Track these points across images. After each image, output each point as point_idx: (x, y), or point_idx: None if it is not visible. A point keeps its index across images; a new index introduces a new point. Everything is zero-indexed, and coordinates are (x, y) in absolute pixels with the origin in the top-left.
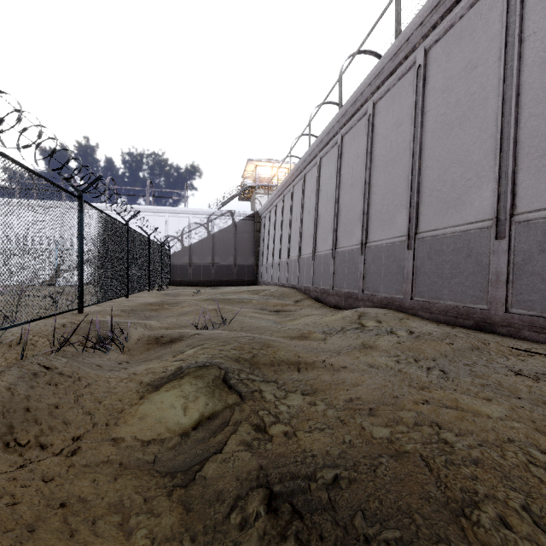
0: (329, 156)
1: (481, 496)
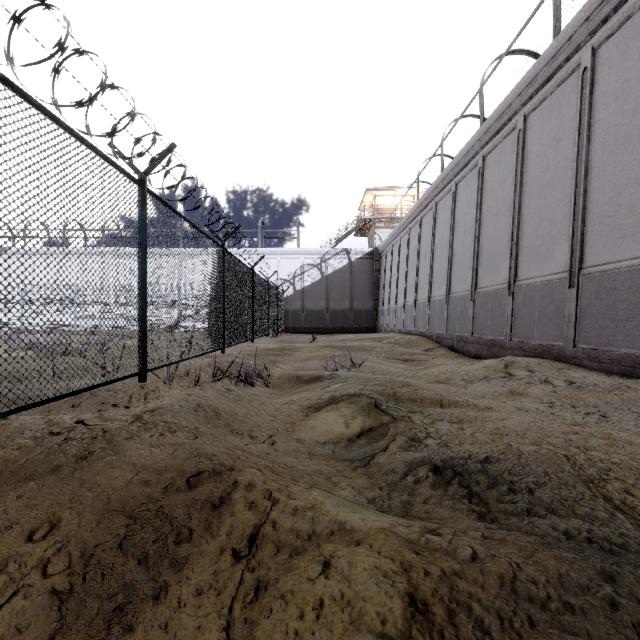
0: (467, 181)
1: (611, 478)
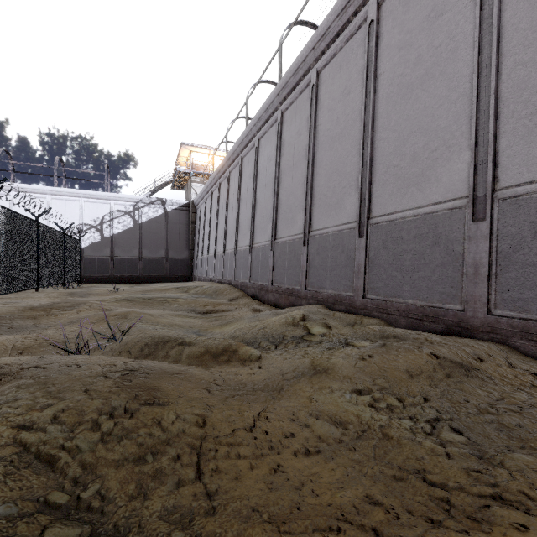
0: (268, 136)
1: None
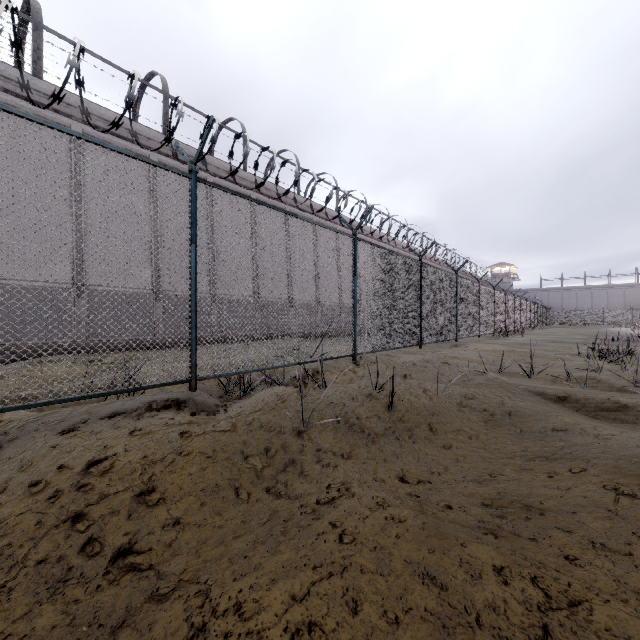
0: None
1: None
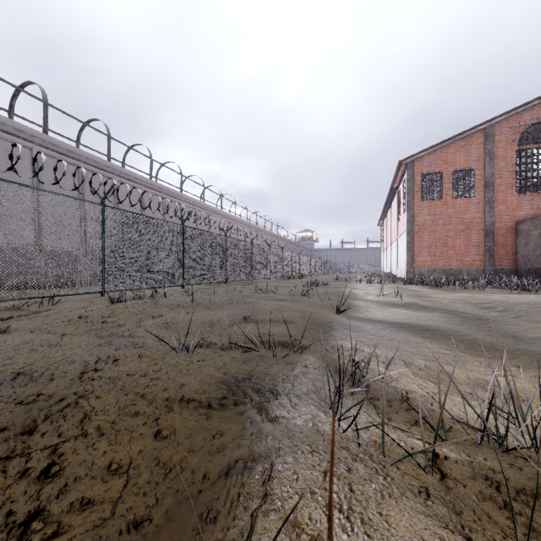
0: None
1: None
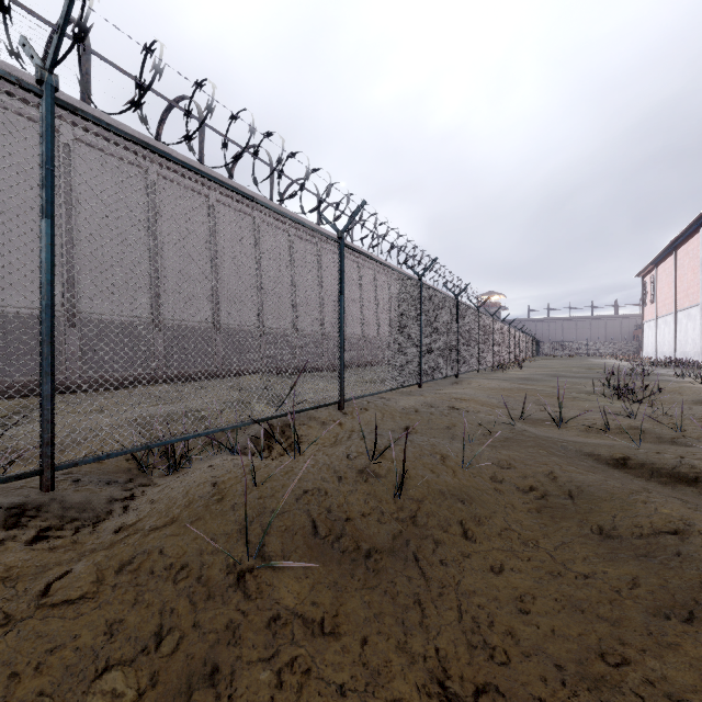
0: None
1: None
